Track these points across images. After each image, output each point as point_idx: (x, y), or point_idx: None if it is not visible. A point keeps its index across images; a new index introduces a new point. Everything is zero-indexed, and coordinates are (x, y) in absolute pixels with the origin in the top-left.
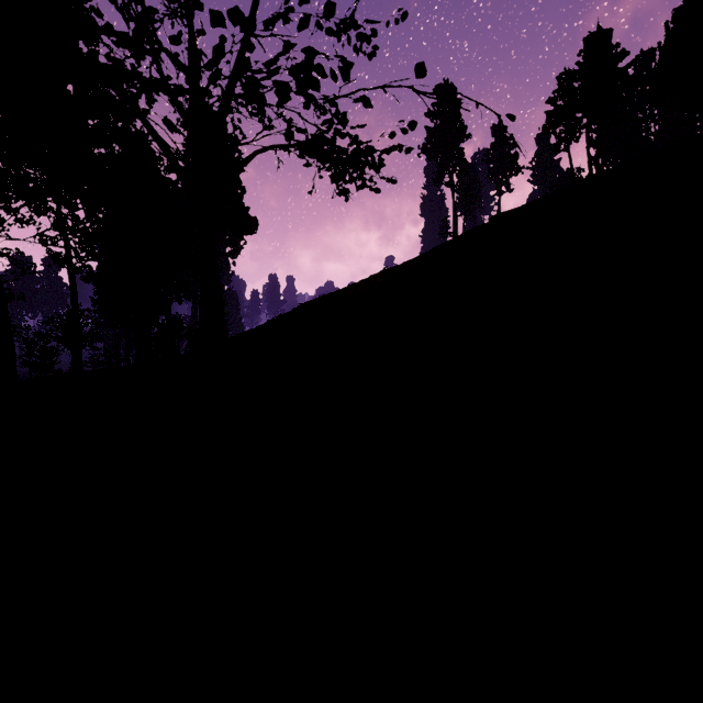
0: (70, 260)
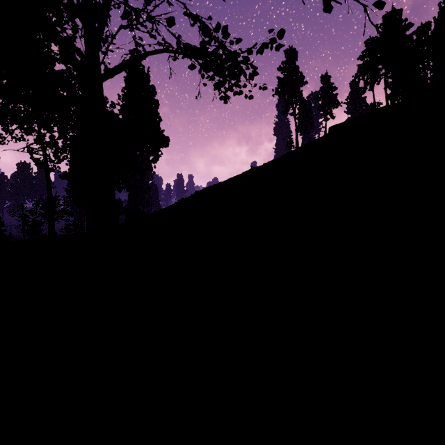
0: (46, 163)
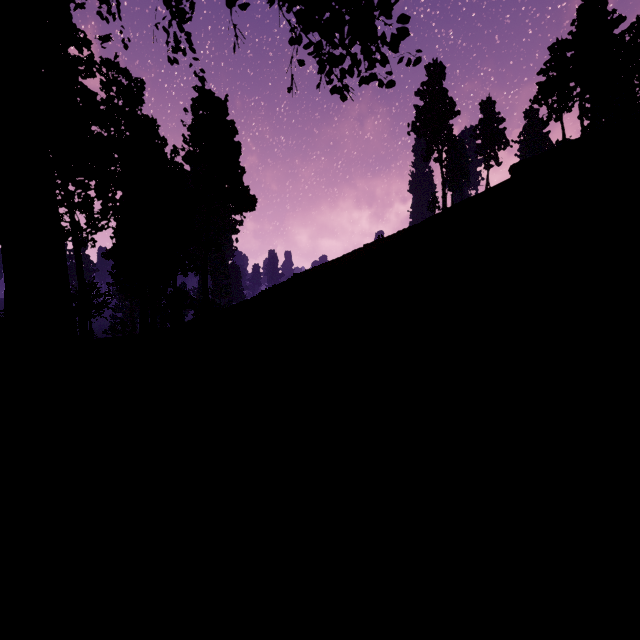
0: (76, 234)
